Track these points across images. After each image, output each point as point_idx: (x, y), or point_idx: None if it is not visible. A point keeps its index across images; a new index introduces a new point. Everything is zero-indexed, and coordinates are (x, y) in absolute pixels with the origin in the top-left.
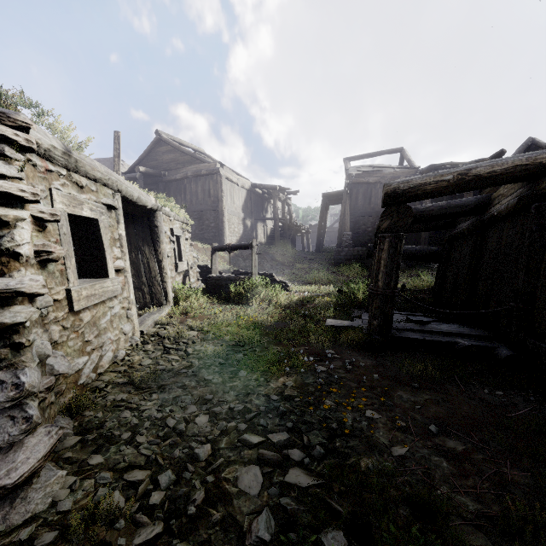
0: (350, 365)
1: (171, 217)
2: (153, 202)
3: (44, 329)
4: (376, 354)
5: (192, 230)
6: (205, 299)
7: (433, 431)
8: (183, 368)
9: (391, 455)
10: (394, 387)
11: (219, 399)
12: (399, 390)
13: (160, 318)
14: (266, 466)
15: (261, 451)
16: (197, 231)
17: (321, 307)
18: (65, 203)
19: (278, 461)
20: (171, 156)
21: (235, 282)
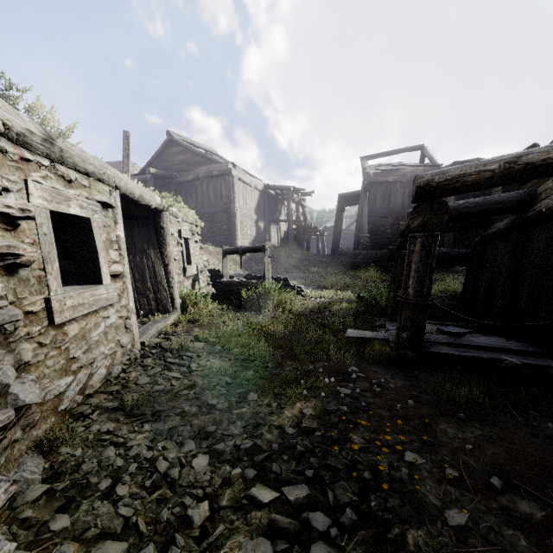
0: (378, 387)
1: (178, 219)
2: (158, 202)
3: (8, 349)
4: (407, 372)
5: (203, 233)
6: (214, 305)
7: (497, 486)
8: (184, 389)
9: (446, 525)
10: (435, 418)
11: (223, 432)
12: (442, 422)
13: (165, 327)
14: (280, 538)
15: (273, 517)
16: (209, 234)
17: (339, 315)
18: (46, 198)
19: (296, 532)
20: (183, 157)
21: (246, 287)
